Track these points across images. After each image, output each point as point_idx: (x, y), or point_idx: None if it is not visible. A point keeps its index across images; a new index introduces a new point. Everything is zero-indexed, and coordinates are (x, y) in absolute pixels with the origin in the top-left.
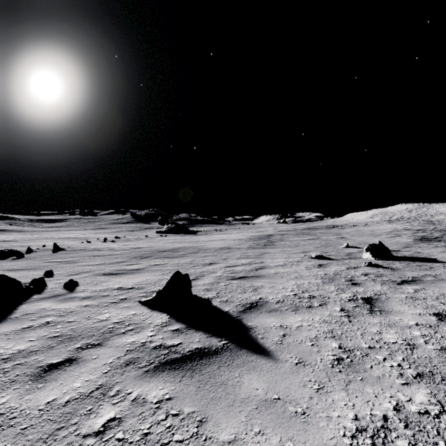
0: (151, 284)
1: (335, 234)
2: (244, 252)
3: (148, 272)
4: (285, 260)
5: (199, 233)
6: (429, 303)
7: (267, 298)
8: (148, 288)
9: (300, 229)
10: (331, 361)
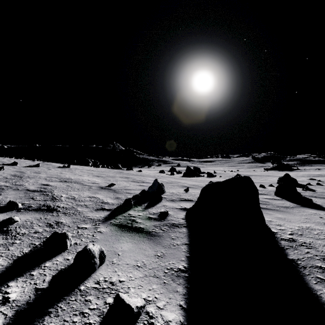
0: None
1: None
2: None
3: None
4: None
5: (295, 171)
6: None
7: (255, 180)
8: None
9: None
10: None
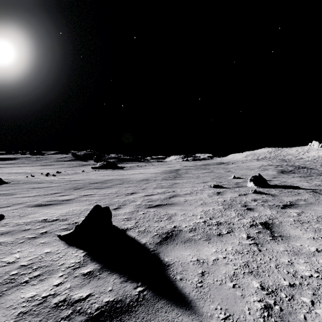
0: (76, 215)
1: (223, 168)
2: (159, 183)
3: (76, 202)
4: (191, 189)
5: (125, 168)
6: (315, 226)
7: (181, 226)
8: (72, 219)
9: (199, 165)
10: (260, 311)
